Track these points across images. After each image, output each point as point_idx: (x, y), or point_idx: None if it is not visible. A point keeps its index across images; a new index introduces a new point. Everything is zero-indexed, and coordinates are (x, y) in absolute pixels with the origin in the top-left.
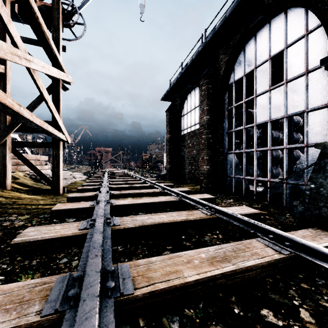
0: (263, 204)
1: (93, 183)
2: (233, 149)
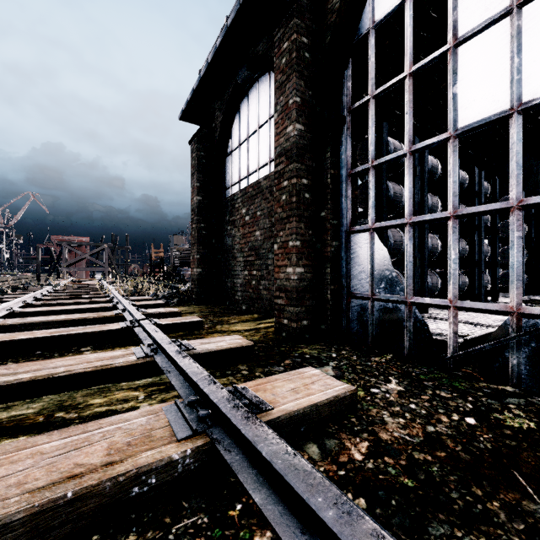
0: (520, 403)
1: None
2: (372, 220)
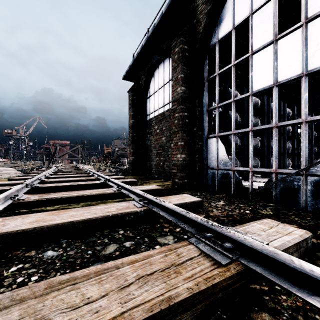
0: (272, 208)
1: (14, 182)
2: (217, 132)
